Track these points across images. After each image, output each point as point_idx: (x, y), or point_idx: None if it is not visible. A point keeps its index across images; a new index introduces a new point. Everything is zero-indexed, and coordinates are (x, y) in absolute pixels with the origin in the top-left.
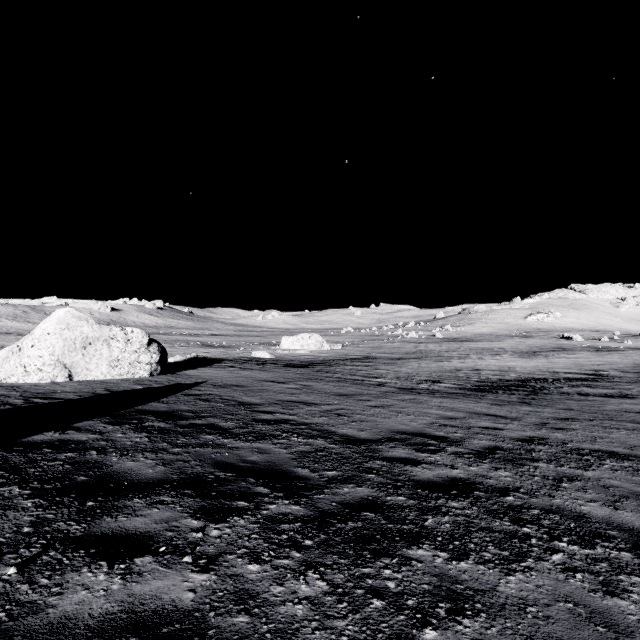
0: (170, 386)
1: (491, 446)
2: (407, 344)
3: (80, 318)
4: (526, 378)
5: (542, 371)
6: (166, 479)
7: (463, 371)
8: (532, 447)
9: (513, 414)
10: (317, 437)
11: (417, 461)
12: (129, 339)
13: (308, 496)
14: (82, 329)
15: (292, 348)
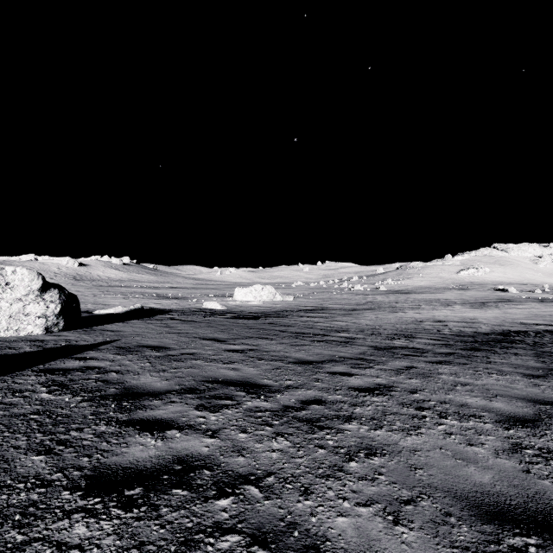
0: (46, 351)
1: None
2: (355, 296)
3: None
4: (503, 331)
5: (509, 322)
6: None
7: (427, 323)
8: None
9: None
10: None
11: None
12: (8, 282)
13: None
14: None
15: (245, 299)
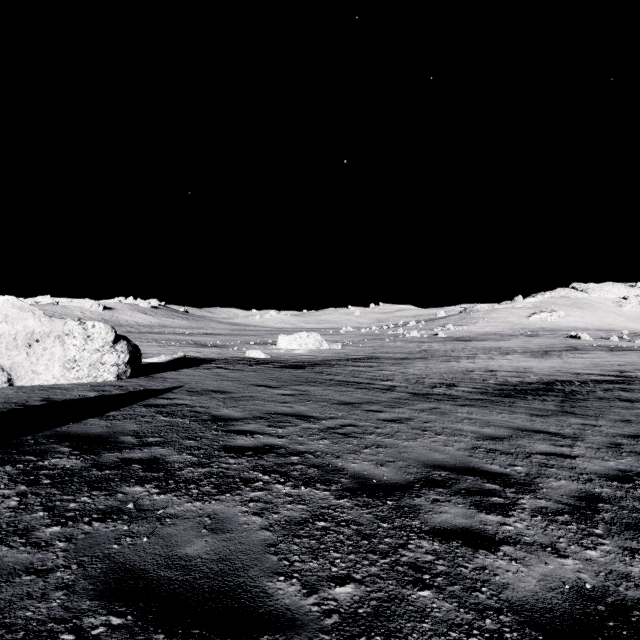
0: (133, 393)
1: (582, 493)
2: (410, 343)
3: (23, 309)
4: (549, 380)
5: (562, 372)
6: None
7: (476, 372)
8: None
9: (567, 430)
10: (316, 482)
11: (489, 537)
12: (89, 335)
13: None
14: (26, 322)
15: (289, 347)
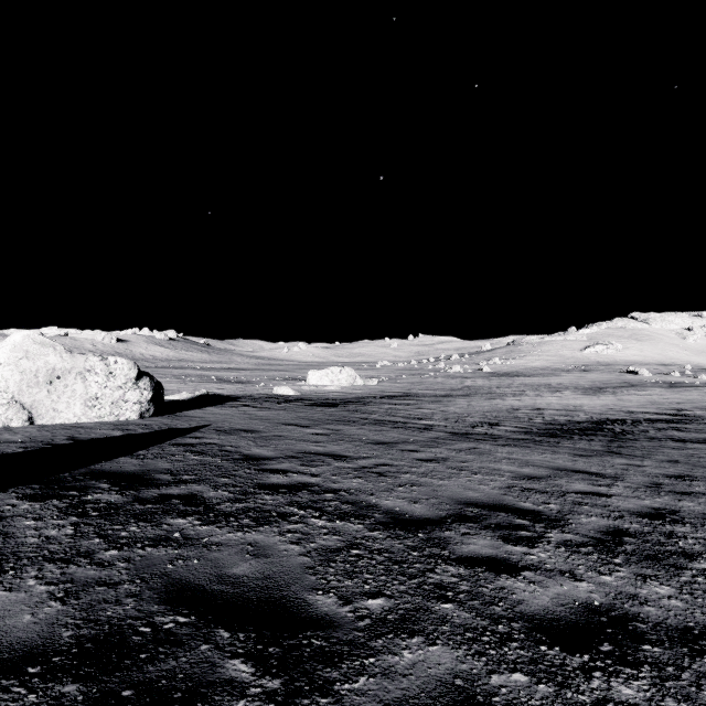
0: (159, 432)
1: (610, 528)
2: (452, 379)
3: (44, 344)
4: (600, 419)
5: (615, 411)
6: (43, 645)
7: (522, 411)
8: (669, 528)
9: (609, 470)
10: (350, 516)
11: (513, 564)
12: (111, 372)
13: (332, 686)
14: (47, 358)
15: (320, 384)
